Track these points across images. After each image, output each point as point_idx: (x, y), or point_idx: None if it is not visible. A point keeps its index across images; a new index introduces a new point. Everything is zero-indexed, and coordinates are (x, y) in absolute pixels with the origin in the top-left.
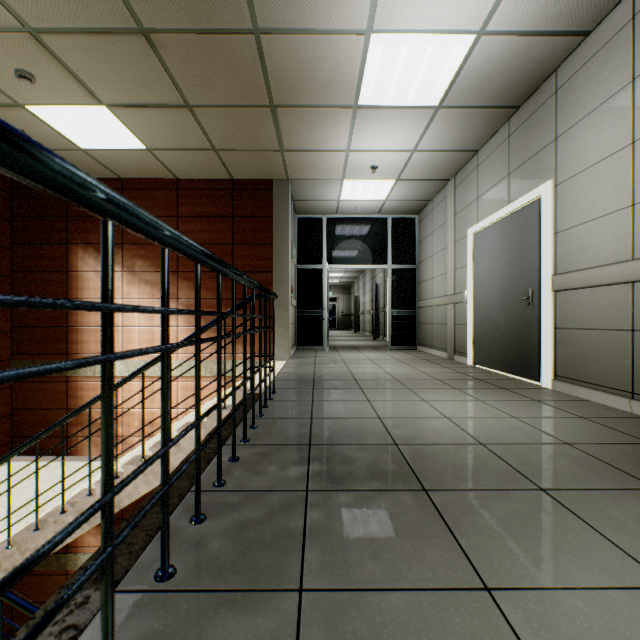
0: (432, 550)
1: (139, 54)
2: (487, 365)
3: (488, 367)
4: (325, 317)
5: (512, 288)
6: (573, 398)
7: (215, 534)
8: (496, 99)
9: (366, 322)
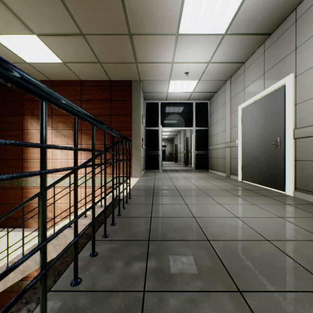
0: None
1: None
2: (250, 181)
3: (251, 182)
4: (160, 154)
5: (266, 137)
6: (309, 202)
7: None
8: (258, 29)
9: (181, 157)
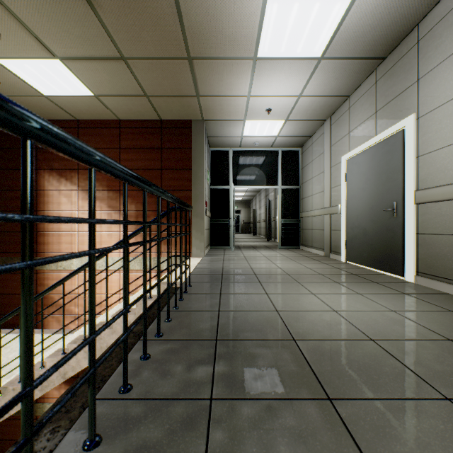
0: None
1: (80, 12)
2: (357, 262)
3: (358, 263)
4: (231, 224)
5: (379, 202)
6: (435, 291)
7: None
8: (367, 51)
9: (261, 228)
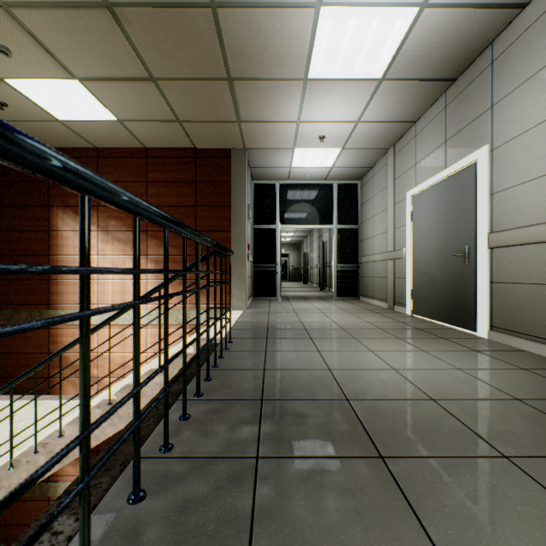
0: (398, 545)
1: (105, 28)
2: (425, 315)
3: (425, 317)
4: (278, 271)
5: (449, 245)
6: (510, 348)
7: (152, 519)
8: (435, 71)
9: (314, 275)
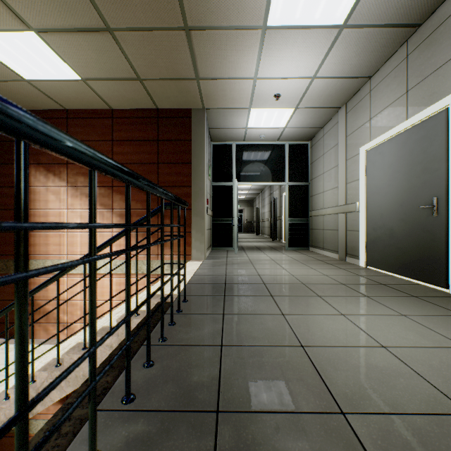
0: None
1: None
2: (381, 268)
3: (382, 270)
4: (235, 224)
5: (411, 197)
6: None
7: None
8: (400, 15)
9: (265, 227)
